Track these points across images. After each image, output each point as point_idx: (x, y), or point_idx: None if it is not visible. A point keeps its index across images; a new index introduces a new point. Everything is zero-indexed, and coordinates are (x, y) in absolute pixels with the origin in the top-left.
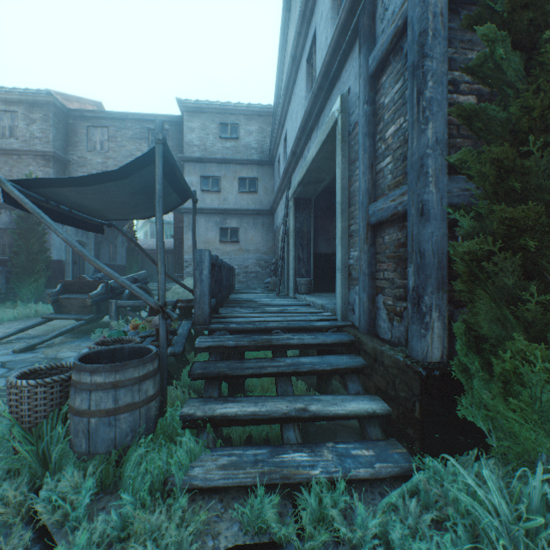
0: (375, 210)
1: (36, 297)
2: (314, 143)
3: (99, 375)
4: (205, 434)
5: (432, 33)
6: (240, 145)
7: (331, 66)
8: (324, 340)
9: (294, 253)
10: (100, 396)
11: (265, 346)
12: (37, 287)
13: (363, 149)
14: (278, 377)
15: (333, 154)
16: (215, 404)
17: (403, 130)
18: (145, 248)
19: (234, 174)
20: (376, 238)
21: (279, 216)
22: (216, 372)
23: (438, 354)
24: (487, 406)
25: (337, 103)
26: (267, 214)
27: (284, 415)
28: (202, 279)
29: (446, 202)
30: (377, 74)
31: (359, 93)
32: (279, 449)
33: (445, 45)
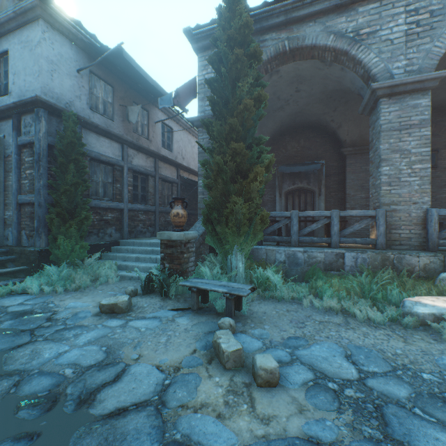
0: (21, 198)
1: None
2: None
3: None
4: None
5: (43, 155)
6: None
7: None
8: None
9: None
10: None
11: None
12: None
13: (15, 172)
14: None
15: None
16: None
17: (34, 175)
18: None
19: None
20: (22, 209)
21: None
22: None
23: (45, 245)
24: (57, 254)
25: None
26: None
27: None
28: None
29: (48, 202)
30: (23, 146)
31: (13, 147)
32: None
33: (47, 159)
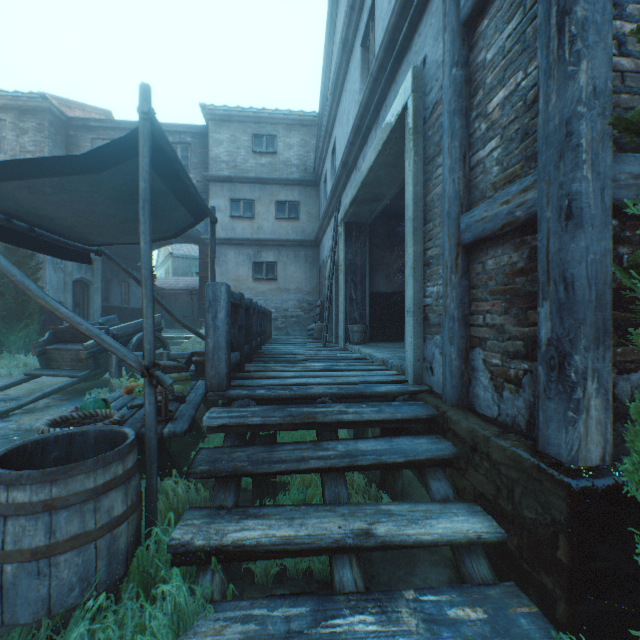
0: (470, 221)
1: (27, 347)
2: (371, 146)
3: (21, 489)
4: (209, 575)
5: None
6: (278, 161)
7: (397, 32)
8: (392, 415)
9: (344, 293)
10: (23, 526)
11: (307, 423)
12: (28, 335)
13: (451, 135)
14: (324, 472)
15: (397, 158)
16: (226, 522)
17: (522, 91)
18: (166, 288)
19: (270, 197)
20: (471, 265)
21: (326, 247)
22: (231, 469)
23: (597, 453)
24: None
25: (407, 80)
26: (311, 245)
27: (334, 543)
28: (216, 326)
29: (610, 196)
30: (473, 20)
31: (443, 54)
32: (328, 607)
33: None
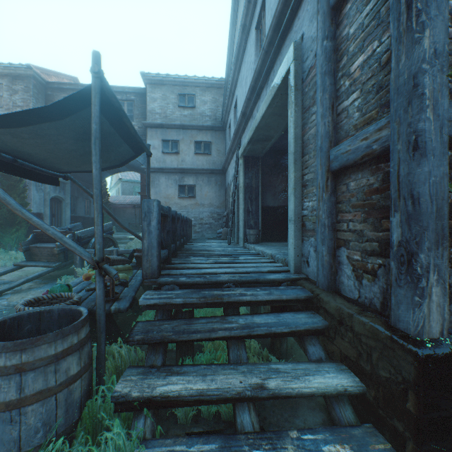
0: (337, 153)
1: (17, 245)
2: (263, 101)
3: None
4: (142, 419)
5: None
6: (196, 113)
7: (282, 17)
8: (279, 296)
9: (243, 206)
10: None
11: (216, 303)
12: (18, 236)
13: (323, 90)
14: (229, 339)
15: (282, 109)
16: (156, 378)
17: (377, 55)
18: (116, 203)
19: (190, 138)
20: (338, 186)
21: (230, 174)
22: (159, 337)
23: (437, 328)
24: None
25: (289, 51)
26: (220, 173)
27: (237, 395)
28: (150, 231)
29: (447, 132)
30: (339, 5)
31: (317, 30)
32: (232, 444)
33: None
